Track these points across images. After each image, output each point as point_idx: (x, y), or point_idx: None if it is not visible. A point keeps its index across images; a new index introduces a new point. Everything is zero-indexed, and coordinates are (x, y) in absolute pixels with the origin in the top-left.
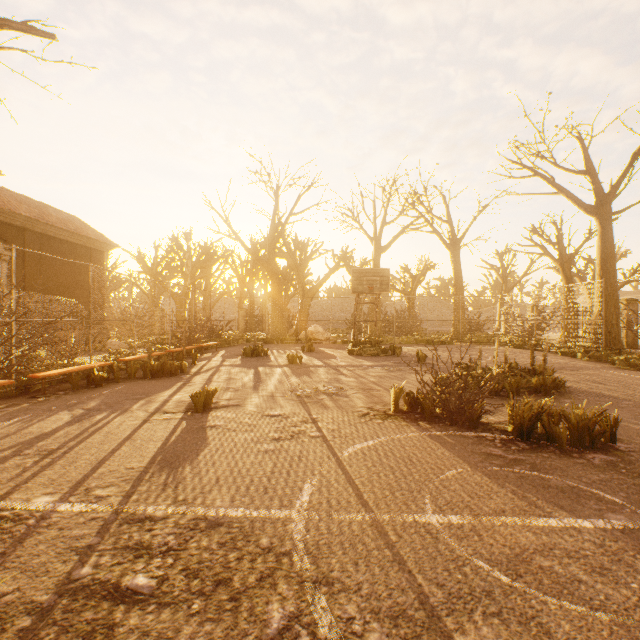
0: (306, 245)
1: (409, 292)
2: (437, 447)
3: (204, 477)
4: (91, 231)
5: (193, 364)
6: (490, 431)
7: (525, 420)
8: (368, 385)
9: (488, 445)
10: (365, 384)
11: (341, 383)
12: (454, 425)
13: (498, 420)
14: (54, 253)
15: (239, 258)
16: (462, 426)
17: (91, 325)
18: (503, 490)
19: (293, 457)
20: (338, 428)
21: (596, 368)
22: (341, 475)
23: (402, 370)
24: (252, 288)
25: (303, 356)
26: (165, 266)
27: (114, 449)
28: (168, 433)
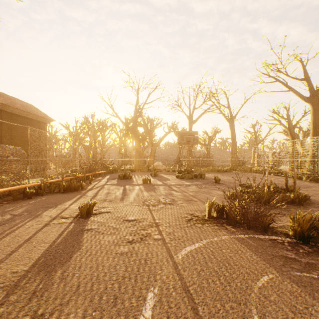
0: (153, 120)
1: (207, 145)
2: (245, 250)
3: (68, 283)
4: (39, 112)
5: (90, 183)
6: (277, 234)
7: (305, 229)
8: (189, 197)
9: (281, 248)
10: (187, 197)
11: (173, 196)
12: (251, 229)
13: (278, 225)
14: (19, 123)
15: (119, 127)
16: (256, 230)
17: (29, 162)
18: (317, 302)
19: (141, 260)
20: (173, 231)
21: (317, 186)
22: (177, 281)
23: (207, 187)
24: (125, 143)
25: (151, 179)
26: (81, 131)
27: (12, 251)
28: (57, 235)
